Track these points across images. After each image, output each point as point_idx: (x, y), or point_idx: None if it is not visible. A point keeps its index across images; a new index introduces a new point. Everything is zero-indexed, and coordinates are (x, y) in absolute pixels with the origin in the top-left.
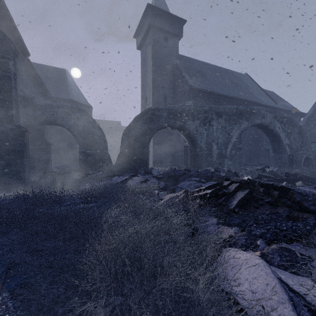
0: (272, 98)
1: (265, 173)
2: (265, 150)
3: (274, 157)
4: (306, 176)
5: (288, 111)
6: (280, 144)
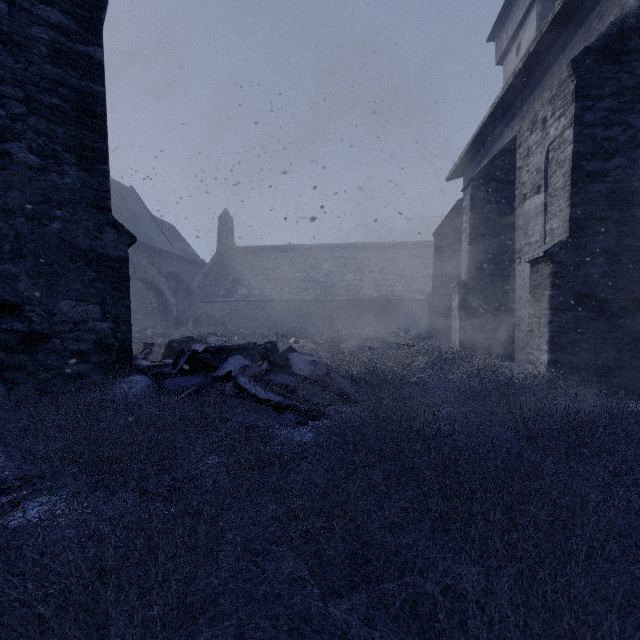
0: (168, 238)
1: (139, 335)
2: (155, 309)
3: (160, 319)
4: (171, 334)
5: (188, 258)
6: (166, 304)
